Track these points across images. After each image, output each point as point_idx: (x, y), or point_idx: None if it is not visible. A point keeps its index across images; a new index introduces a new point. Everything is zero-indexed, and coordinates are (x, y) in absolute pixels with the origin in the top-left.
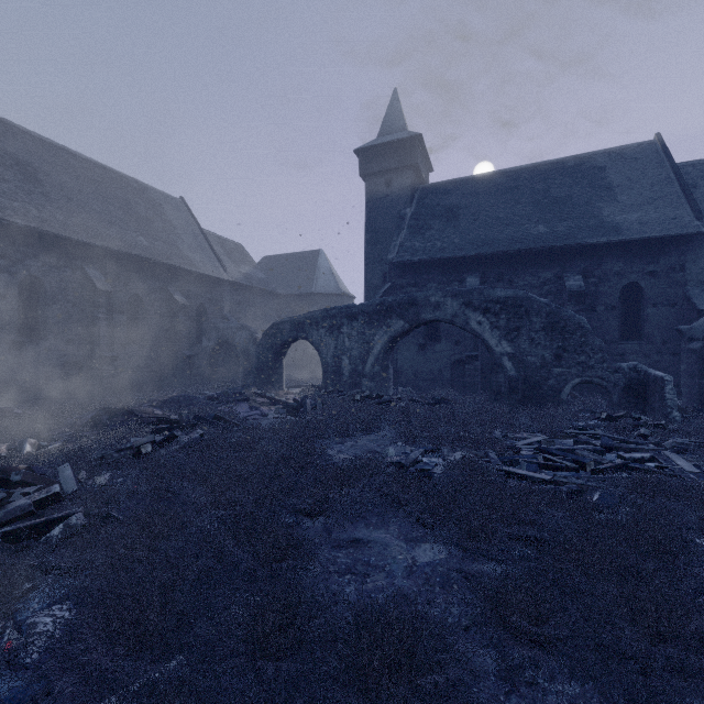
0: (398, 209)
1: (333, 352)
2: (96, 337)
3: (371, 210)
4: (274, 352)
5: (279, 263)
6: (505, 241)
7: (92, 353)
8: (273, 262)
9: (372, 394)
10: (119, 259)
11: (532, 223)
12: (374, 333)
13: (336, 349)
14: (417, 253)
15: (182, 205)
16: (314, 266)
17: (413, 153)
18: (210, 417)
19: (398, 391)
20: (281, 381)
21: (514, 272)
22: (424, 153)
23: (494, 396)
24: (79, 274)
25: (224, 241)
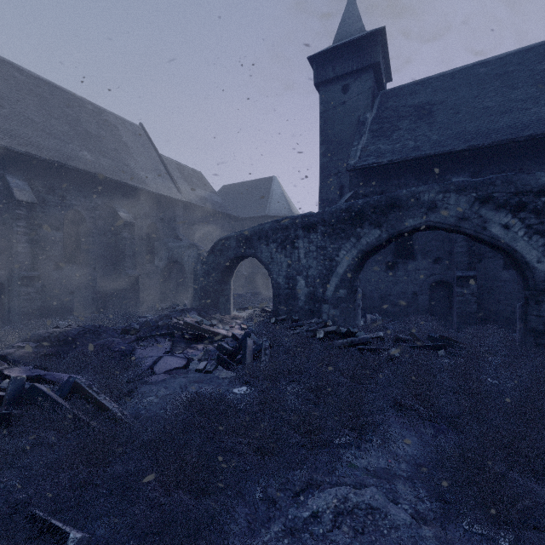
0: (357, 115)
1: (286, 271)
2: (14, 254)
3: (326, 120)
4: (219, 271)
5: (236, 190)
6: (505, 130)
7: (12, 273)
8: (231, 190)
9: (339, 328)
10: (53, 170)
11: (543, 105)
12: (338, 247)
13: (289, 267)
14: (384, 155)
15: (140, 130)
16: (267, 191)
17: (374, 51)
18: (67, 385)
19: (367, 319)
20: (227, 303)
21: (520, 167)
22: (384, 55)
23: (534, 338)
24: (1, 184)
25: (183, 167)
